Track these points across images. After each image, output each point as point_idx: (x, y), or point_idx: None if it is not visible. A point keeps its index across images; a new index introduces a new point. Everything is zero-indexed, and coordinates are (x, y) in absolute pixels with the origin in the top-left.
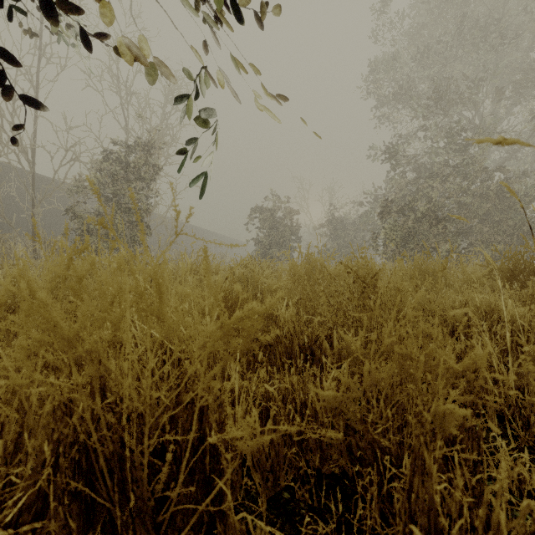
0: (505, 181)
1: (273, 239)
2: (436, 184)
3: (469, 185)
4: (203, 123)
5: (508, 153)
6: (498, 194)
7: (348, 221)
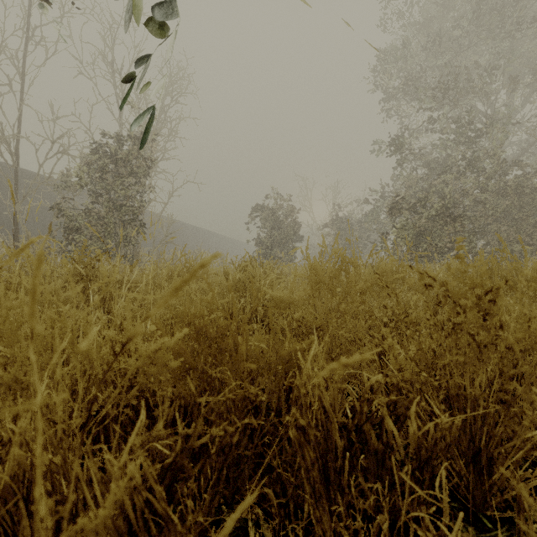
0: (524, 176)
1: (275, 239)
2: (451, 179)
3: (486, 180)
4: (166, 28)
5: (523, 148)
6: (518, 190)
7: (352, 220)
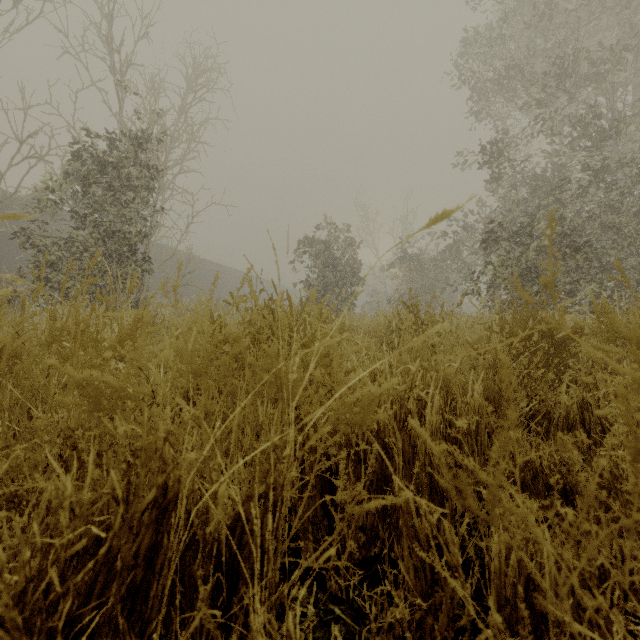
0: None
1: (330, 281)
2: (569, 197)
3: (620, 198)
4: None
5: None
6: None
7: (426, 259)
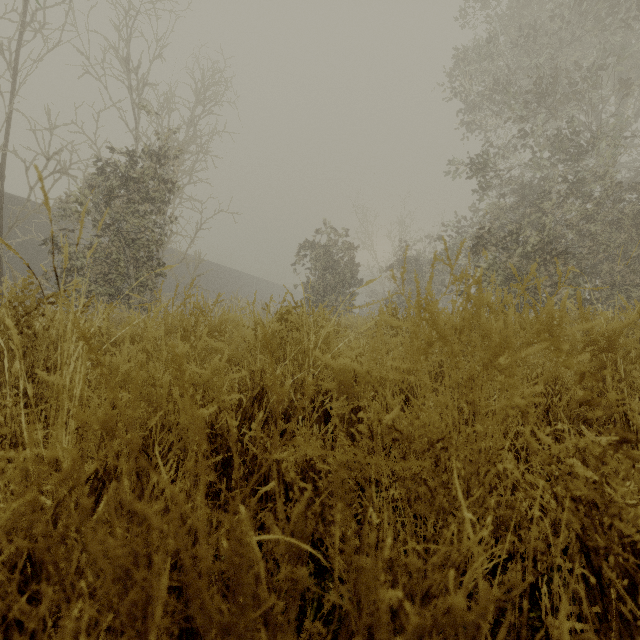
0: None
1: (329, 283)
2: (550, 207)
3: (596, 208)
4: None
5: (637, 170)
6: (636, 220)
7: (423, 261)
